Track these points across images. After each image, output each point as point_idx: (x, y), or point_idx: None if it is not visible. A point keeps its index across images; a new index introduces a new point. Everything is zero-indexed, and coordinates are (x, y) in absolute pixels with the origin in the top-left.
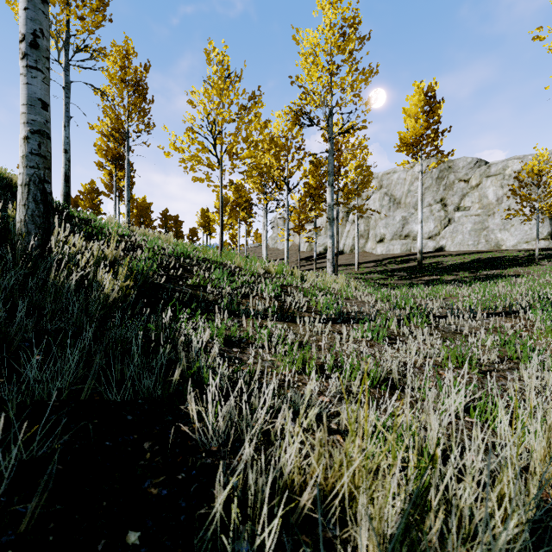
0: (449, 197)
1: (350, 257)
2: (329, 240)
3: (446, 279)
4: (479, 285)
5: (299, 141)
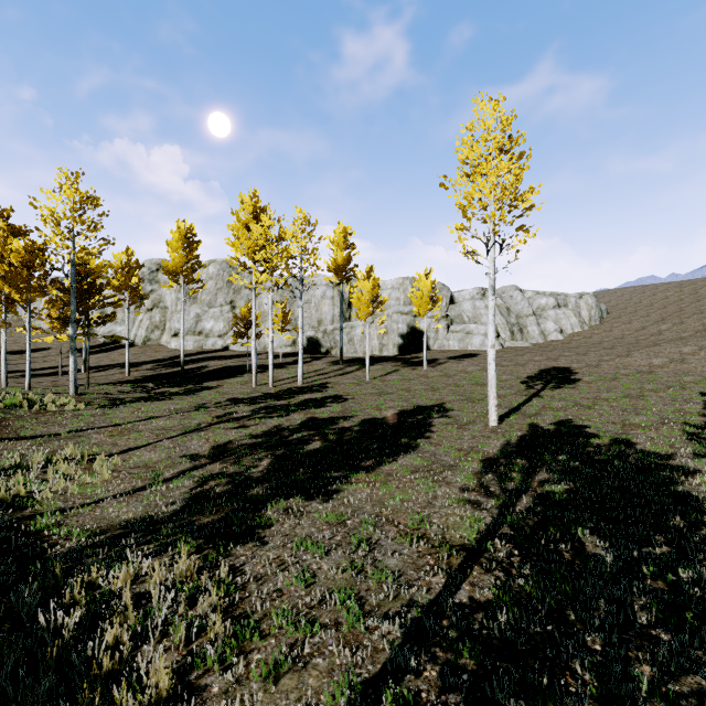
0: (238, 301)
1: (140, 351)
2: (72, 366)
3: (170, 392)
4: (172, 399)
5: (43, 274)
